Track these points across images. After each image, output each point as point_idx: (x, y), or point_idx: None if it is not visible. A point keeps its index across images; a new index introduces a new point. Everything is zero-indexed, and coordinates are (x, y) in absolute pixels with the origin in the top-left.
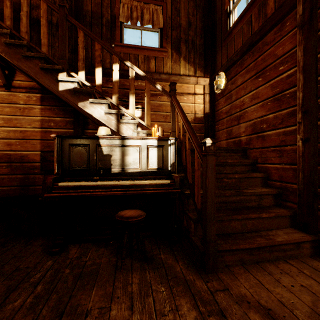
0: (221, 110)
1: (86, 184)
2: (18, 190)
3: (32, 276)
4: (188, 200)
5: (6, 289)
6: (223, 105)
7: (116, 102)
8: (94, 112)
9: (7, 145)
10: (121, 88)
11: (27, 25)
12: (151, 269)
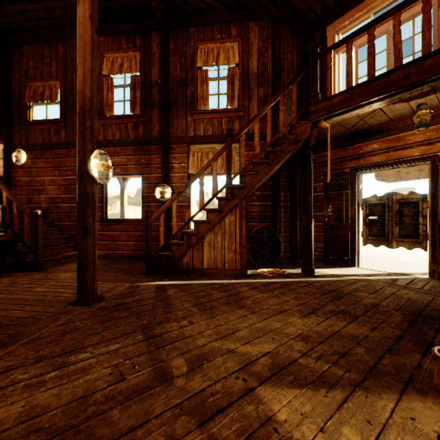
0: (20, 178)
1: None
2: None
3: None
4: (17, 244)
5: None
6: (23, 176)
7: None
8: None
9: None
10: None
11: None
12: (6, 277)
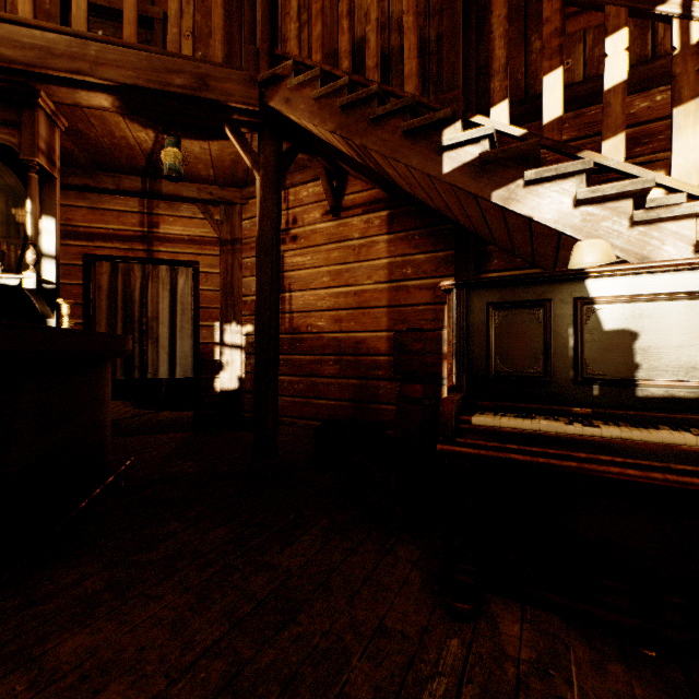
0: None
1: (558, 431)
2: (350, 408)
3: (424, 682)
4: None
5: (371, 698)
6: None
7: (617, 157)
8: (537, 209)
9: (334, 322)
10: (588, 135)
11: (377, 49)
12: None
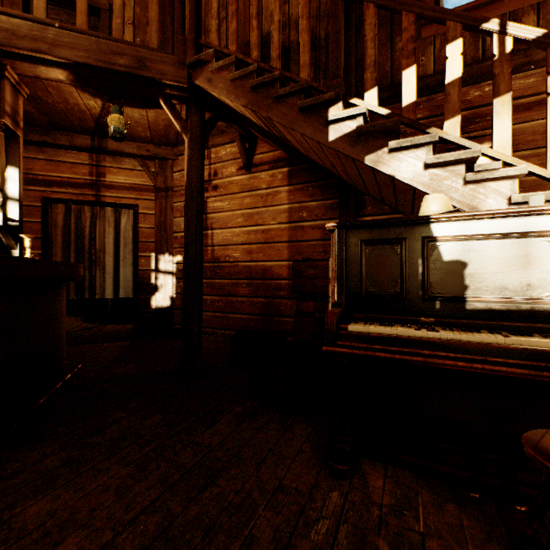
0: None
1: (410, 335)
2: (259, 321)
3: (311, 524)
4: None
5: (272, 538)
6: None
7: (454, 133)
8: (398, 170)
9: (247, 254)
10: (437, 114)
11: (279, 44)
12: None
